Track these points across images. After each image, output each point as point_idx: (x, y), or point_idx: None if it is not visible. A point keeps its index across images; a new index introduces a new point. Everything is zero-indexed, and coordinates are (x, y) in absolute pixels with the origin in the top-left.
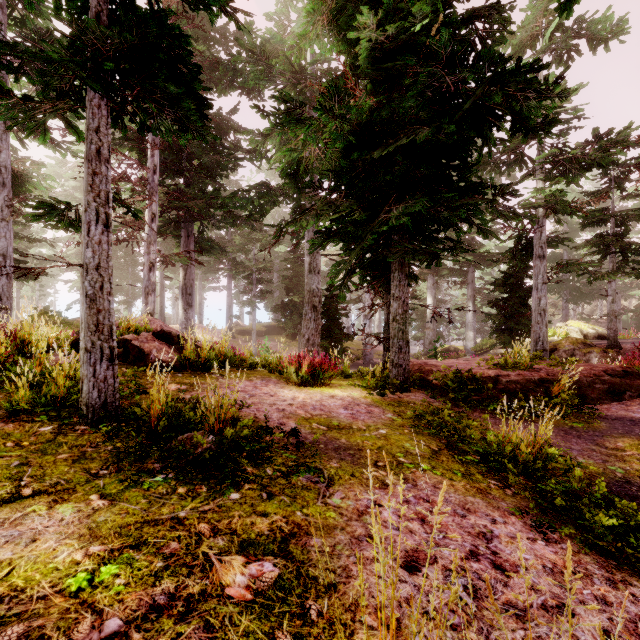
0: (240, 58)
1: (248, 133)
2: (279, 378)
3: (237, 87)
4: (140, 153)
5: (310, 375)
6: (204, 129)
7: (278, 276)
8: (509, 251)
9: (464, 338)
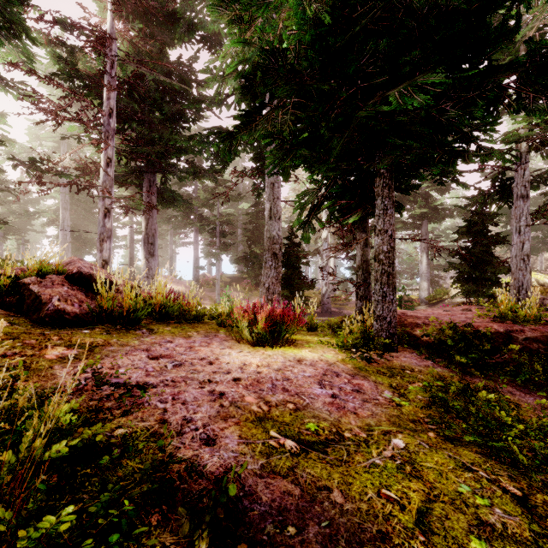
0: None
1: (205, 71)
2: (229, 334)
3: (199, 41)
4: (98, 99)
5: (269, 331)
6: None
7: (242, 232)
8: (481, 195)
9: (416, 288)
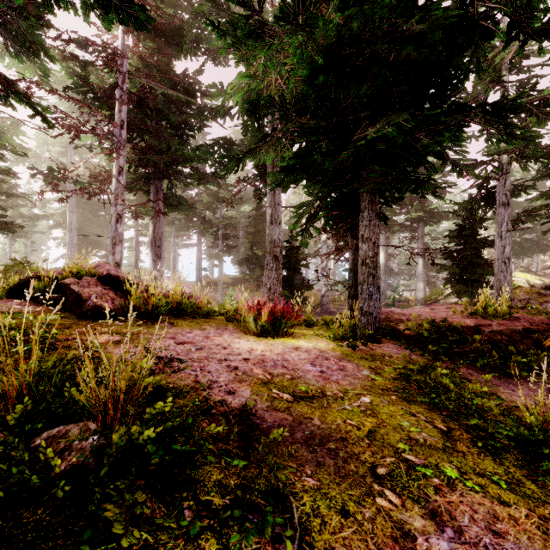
0: (202, 7)
1: (211, 87)
2: (237, 327)
3: (203, 53)
4: (110, 111)
5: (271, 324)
6: (131, 4)
7: (243, 234)
8: (468, 201)
9: (413, 289)
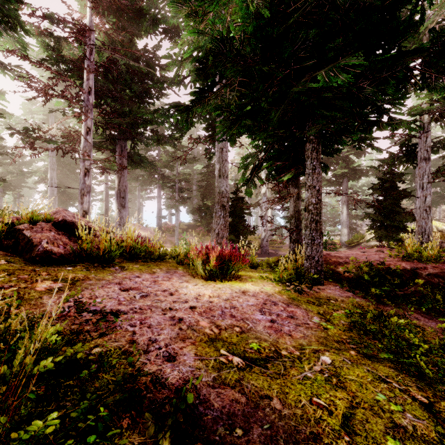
0: None
1: (167, 57)
2: (186, 270)
3: (162, 33)
4: (80, 80)
5: (219, 268)
6: None
7: (196, 188)
8: (391, 157)
9: (338, 234)
